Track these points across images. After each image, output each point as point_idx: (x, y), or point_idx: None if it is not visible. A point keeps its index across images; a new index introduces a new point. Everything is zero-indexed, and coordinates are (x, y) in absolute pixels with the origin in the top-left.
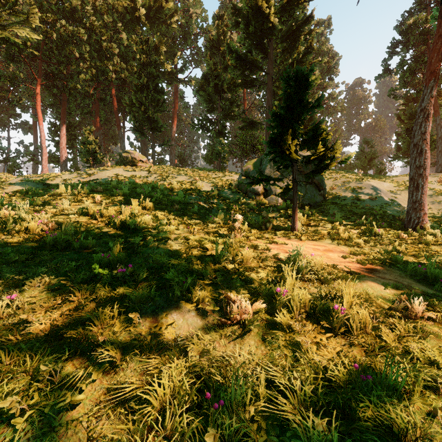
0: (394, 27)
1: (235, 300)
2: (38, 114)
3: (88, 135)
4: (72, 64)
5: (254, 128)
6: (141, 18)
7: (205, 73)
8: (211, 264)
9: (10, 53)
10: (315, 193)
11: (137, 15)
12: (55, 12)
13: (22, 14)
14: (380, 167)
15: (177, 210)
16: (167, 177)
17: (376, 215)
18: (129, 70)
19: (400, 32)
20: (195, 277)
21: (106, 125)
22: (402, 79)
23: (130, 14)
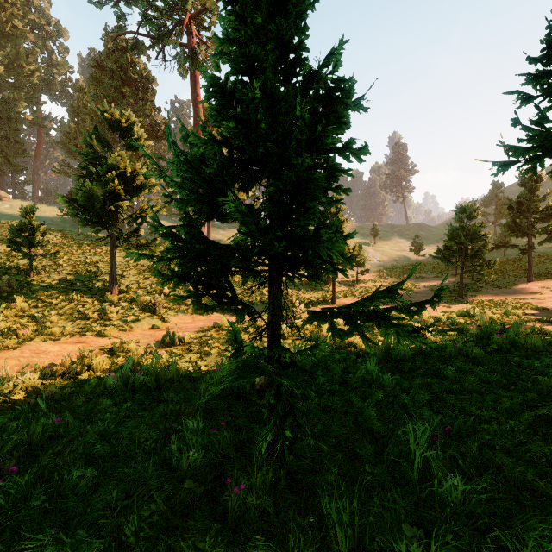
0: None
1: None
2: None
3: None
4: None
5: None
6: None
7: (66, 133)
8: None
9: None
10: None
11: None
12: None
13: None
14: None
15: None
16: None
17: None
18: None
19: None
20: None
21: None
22: None
23: None
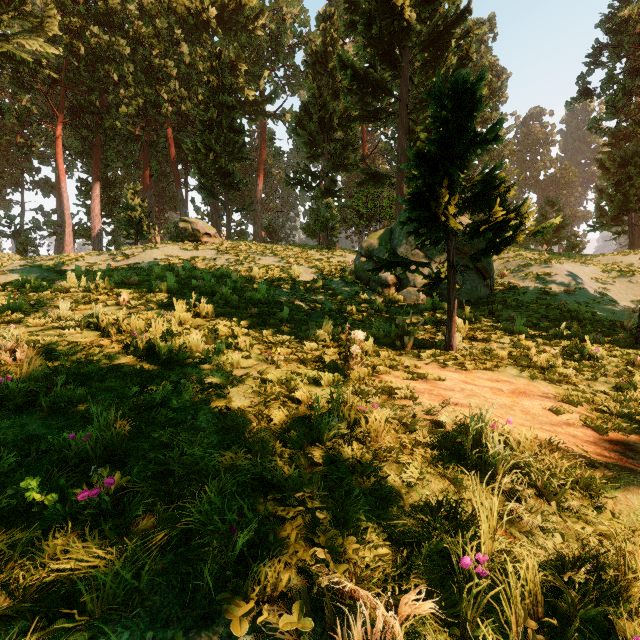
0: (596, 25)
1: (358, 607)
2: (58, 166)
3: (131, 196)
4: (109, 92)
5: (379, 183)
6: (210, 23)
7: (305, 102)
8: (305, 442)
9: (18, 77)
10: (479, 283)
11: (204, 18)
12: (84, 16)
13: (35, 18)
14: (573, 241)
15: (253, 317)
16: (245, 258)
17: (582, 319)
18: (193, 100)
19: (607, 31)
20: (265, 491)
21: (161, 182)
22: (611, 103)
23: (195, 16)
